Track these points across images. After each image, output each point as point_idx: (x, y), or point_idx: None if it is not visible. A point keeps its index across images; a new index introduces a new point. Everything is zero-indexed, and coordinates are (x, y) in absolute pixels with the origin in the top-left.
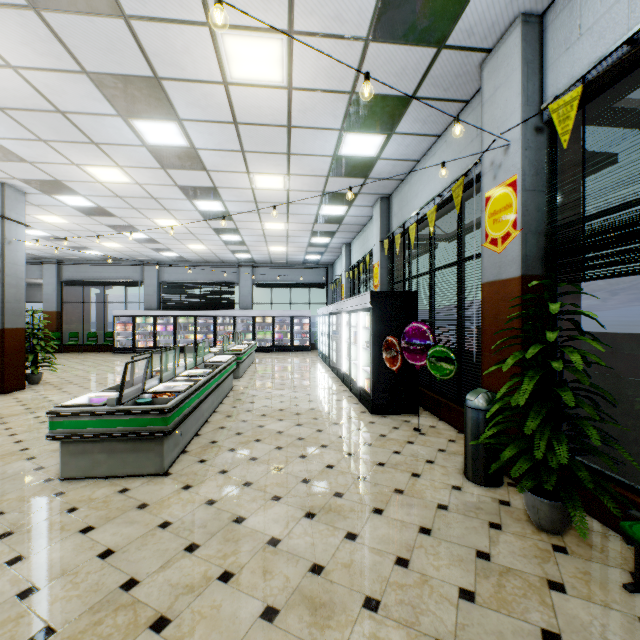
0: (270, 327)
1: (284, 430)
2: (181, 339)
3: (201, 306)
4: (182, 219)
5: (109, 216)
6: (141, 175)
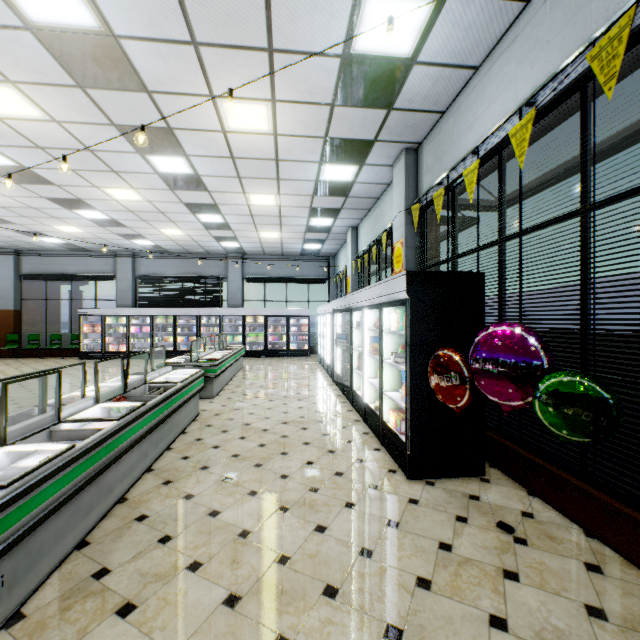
0: (263, 328)
1: (254, 527)
2: (159, 342)
3: (183, 304)
4: (141, 188)
5: (44, 183)
6: (52, 102)
